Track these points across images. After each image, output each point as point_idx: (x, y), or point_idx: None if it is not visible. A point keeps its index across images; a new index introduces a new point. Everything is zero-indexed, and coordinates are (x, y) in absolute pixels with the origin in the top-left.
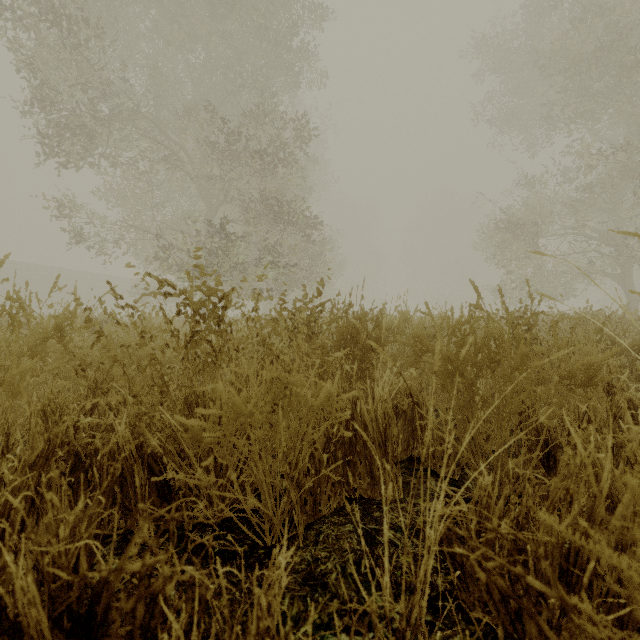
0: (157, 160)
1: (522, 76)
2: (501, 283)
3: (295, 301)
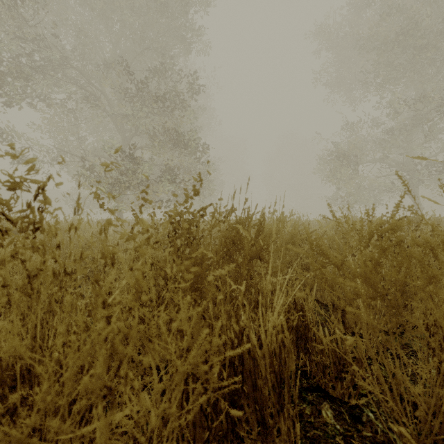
0: (82, 100)
1: (346, 54)
2: (332, 196)
3: (176, 205)
